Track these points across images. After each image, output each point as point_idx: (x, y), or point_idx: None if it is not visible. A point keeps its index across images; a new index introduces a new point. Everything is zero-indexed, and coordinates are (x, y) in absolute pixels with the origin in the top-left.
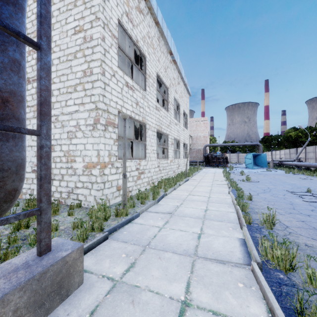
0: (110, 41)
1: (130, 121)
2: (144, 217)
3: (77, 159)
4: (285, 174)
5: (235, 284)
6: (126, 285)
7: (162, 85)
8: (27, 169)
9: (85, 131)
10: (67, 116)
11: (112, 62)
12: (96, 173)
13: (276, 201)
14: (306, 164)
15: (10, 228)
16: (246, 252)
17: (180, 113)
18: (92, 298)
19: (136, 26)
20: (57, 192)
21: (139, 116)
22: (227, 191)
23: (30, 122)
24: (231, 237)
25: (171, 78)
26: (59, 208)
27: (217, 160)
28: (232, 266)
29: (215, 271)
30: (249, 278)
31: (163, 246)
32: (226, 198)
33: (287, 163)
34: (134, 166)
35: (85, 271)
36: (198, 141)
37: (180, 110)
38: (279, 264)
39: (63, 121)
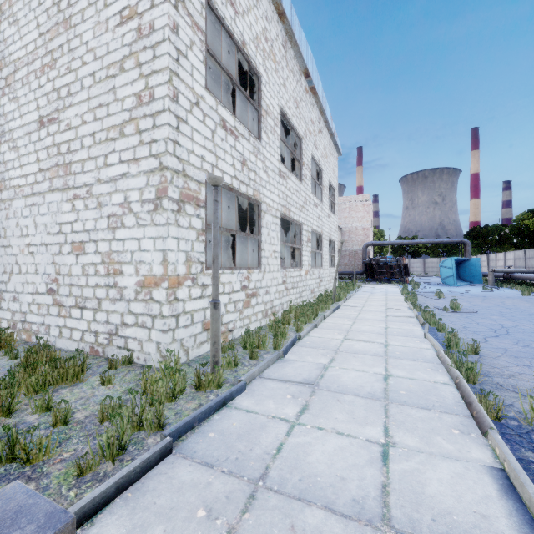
0: (190, 36)
1: (232, 199)
2: (256, 393)
3: (124, 269)
4: (521, 296)
5: None
6: None
7: (290, 136)
8: (39, 287)
9: (140, 213)
10: (107, 185)
11: (193, 78)
12: (161, 296)
13: (532, 358)
14: None
15: None
16: (529, 523)
17: (323, 185)
18: None
19: (242, 14)
20: (90, 332)
21: (247, 186)
22: (420, 332)
23: (44, 200)
24: (466, 463)
25: (306, 120)
26: (85, 369)
27: (389, 270)
28: None
29: None
30: None
31: (300, 483)
32: (422, 349)
33: (522, 275)
34: (239, 282)
35: None
36: (354, 237)
37: (323, 180)
38: None
39: (101, 196)
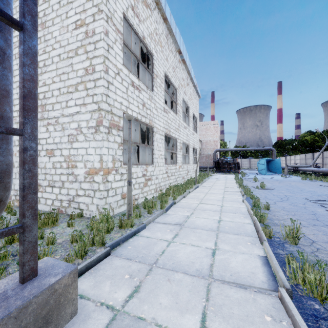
0: (114, 36)
1: (136, 124)
2: (151, 229)
3: (78, 165)
4: (301, 180)
5: (261, 316)
6: (128, 317)
7: (170, 87)
8: None
9: (87, 133)
10: (67, 118)
11: (116, 59)
12: (99, 179)
13: (296, 211)
14: (324, 170)
15: (2, 241)
16: (271, 274)
17: (189, 116)
18: None
19: (142, 21)
20: (57, 200)
21: (146, 118)
22: (241, 199)
23: None
24: (250, 255)
25: (179, 79)
26: (58, 219)
27: (228, 165)
28: (255, 292)
29: (235, 298)
30: (278, 308)
31: (173, 265)
32: (240, 208)
33: (303, 168)
34: (141, 172)
35: (81, 297)
36: (208, 146)
37: (189, 113)
38: (312, 290)
39: (64, 123)
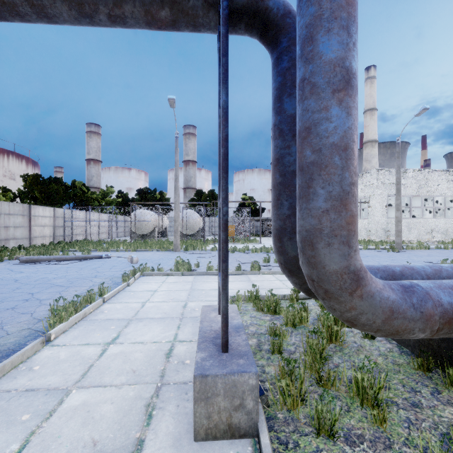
0: None
1: None
2: None
3: None
4: None
5: None
6: None
7: None
8: None
9: None
10: None
11: None
12: None
13: None
14: None
15: None
16: None
17: None
18: (162, 428)
19: None
20: None
21: None
22: None
23: None
24: None
25: None
26: None
27: None
28: None
29: None
30: None
31: None
32: None
33: None
34: None
35: None
36: None
37: None
38: None
39: None
